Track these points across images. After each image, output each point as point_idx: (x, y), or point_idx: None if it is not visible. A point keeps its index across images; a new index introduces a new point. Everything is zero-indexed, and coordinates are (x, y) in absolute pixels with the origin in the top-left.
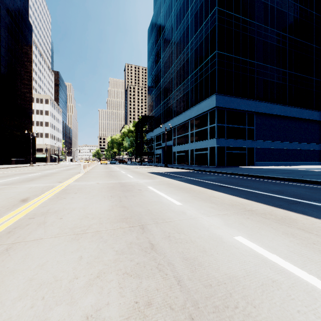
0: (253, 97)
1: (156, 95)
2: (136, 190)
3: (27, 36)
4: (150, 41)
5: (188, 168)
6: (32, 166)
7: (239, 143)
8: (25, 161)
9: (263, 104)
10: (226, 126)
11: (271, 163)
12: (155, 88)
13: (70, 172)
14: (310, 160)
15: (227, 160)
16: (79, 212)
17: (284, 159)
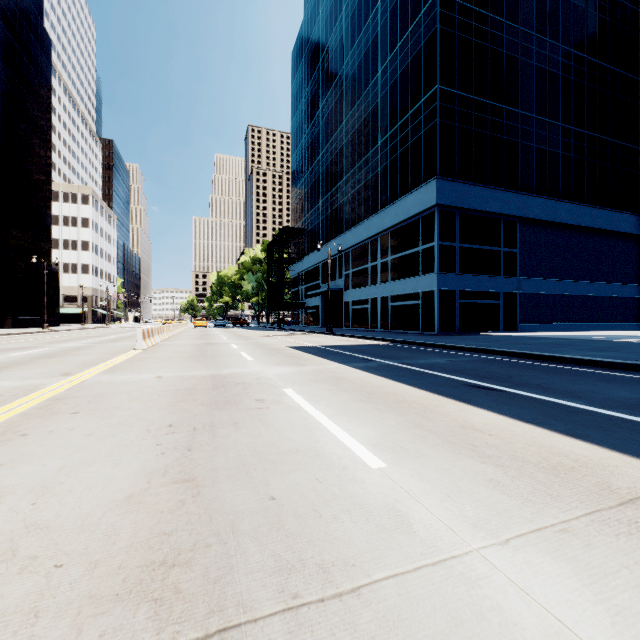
0: (515, 185)
1: (310, 185)
2: (249, 401)
3: (41, 60)
4: (296, 75)
5: (379, 338)
6: (46, 333)
7: (485, 284)
8: (35, 322)
9: (535, 201)
10: (459, 246)
11: (552, 326)
12: (308, 171)
13: (115, 347)
14: (632, 320)
15: (460, 319)
16: (8, 516)
17: (579, 317)
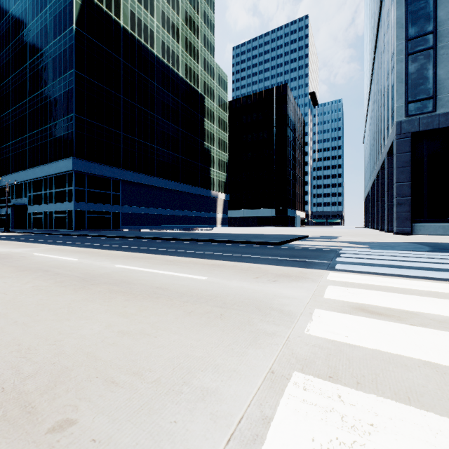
0: (119, 165)
1: (2, 127)
2: None
3: None
4: None
5: (30, 232)
6: None
7: (103, 208)
8: None
9: (129, 173)
10: (87, 190)
11: (138, 227)
12: (0, 115)
13: None
14: (177, 224)
15: (88, 223)
16: None
17: (152, 223)
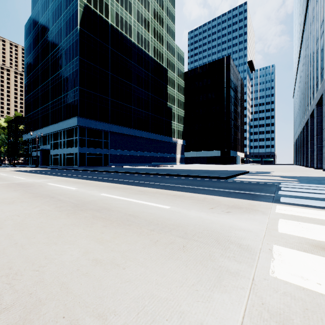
0: (108, 121)
1: (34, 98)
2: None
3: None
4: (27, 39)
5: (51, 168)
6: None
7: (97, 151)
8: None
9: (114, 126)
10: (87, 139)
11: (121, 164)
12: (33, 91)
13: None
14: (148, 162)
15: (88, 162)
16: None
17: (130, 161)
